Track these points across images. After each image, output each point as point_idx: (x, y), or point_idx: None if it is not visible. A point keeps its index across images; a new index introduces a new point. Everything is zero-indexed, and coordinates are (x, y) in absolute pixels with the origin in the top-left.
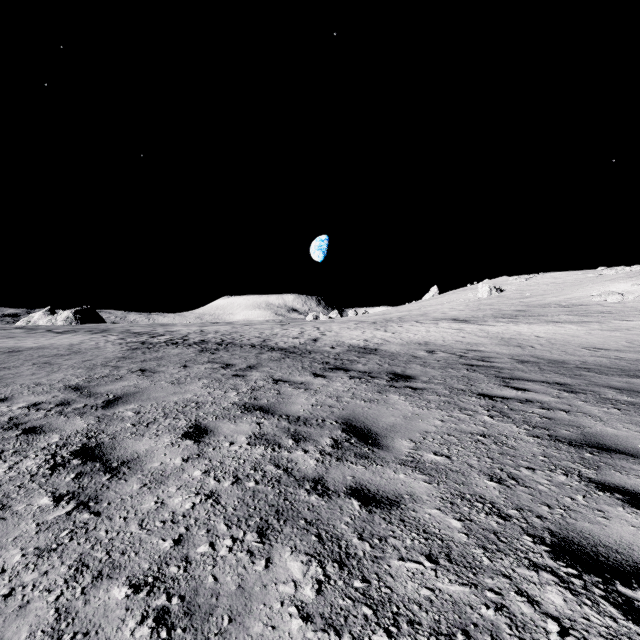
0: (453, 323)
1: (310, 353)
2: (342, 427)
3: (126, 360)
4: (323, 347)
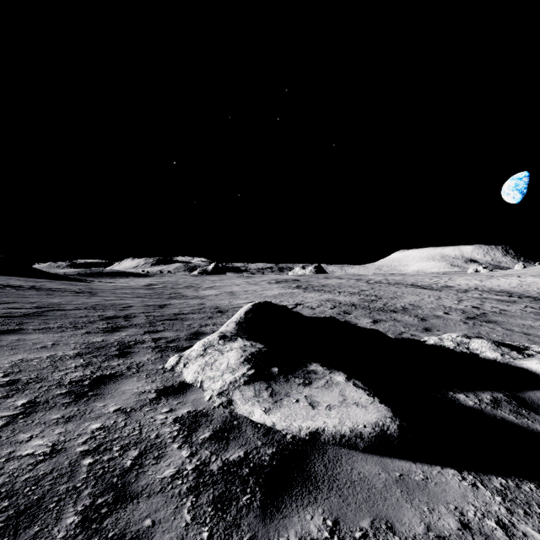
0: (534, 278)
1: (424, 286)
2: (410, 291)
3: (371, 285)
4: (433, 285)
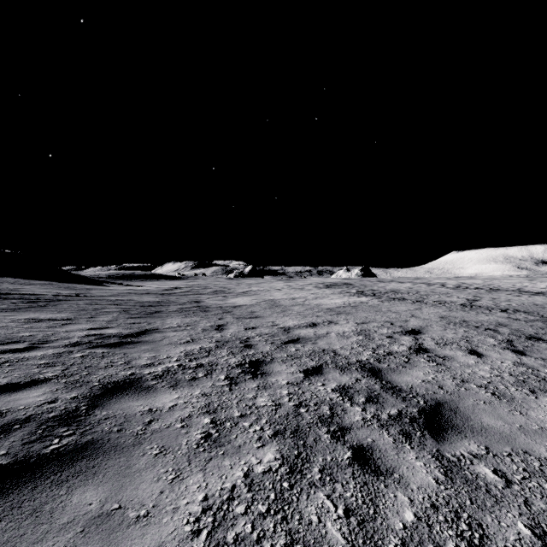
0: None
1: None
2: None
3: (463, 292)
4: None
